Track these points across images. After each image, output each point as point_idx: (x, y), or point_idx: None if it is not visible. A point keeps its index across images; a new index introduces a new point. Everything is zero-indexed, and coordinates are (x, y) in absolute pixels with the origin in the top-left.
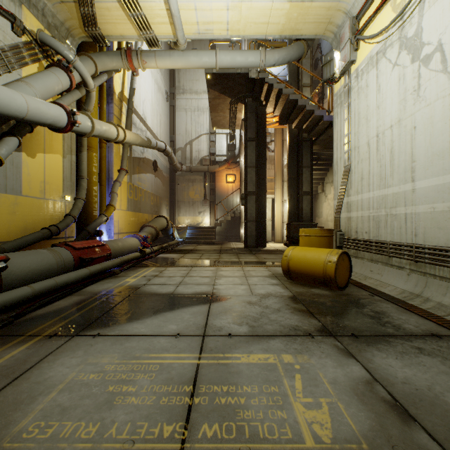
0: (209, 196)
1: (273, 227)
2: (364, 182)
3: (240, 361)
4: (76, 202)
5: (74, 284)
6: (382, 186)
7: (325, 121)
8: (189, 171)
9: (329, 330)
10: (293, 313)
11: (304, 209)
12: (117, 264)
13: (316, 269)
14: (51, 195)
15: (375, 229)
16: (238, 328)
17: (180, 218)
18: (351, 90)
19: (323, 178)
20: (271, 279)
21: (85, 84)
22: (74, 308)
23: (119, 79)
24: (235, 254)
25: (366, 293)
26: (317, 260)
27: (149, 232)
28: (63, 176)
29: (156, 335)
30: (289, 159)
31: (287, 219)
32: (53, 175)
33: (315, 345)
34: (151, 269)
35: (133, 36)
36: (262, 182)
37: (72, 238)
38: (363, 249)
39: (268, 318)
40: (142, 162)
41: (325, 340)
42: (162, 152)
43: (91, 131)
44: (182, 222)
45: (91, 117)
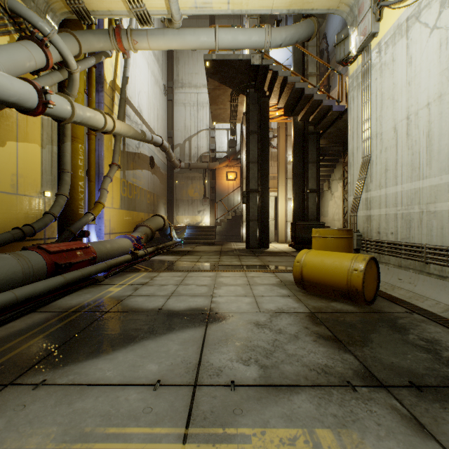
0: (209, 194)
1: (275, 227)
2: (389, 174)
3: (250, 445)
4: (58, 199)
5: (45, 295)
6: (414, 178)
7: (334, 112)
8: (188, 168)
9: (374, 374)
10: (317, 342)
11: (310, 207)
12: (102, 269)
13: (338, 279)
14: (26, 190)
15: (405, 229)
16: (243, 371)
17: (178, 217)
18: (371, 68)
19: (329, 175)
20: (280, 288)
21: (66, 64)
22: (30, 332)
23: (110, 66)
24: (237, 256)
25: (401, 309)
26: (338, 267)
27: (143, 232)
28: (42, 168)
29: (126, 383)
30: (294, 155)
31: (292, 218)
32: (28, 167)
33: (363, 407)
34: (141, 275)
35: (122, 12)
36: (265, 179)
37: (53, 239)
38: (388, 253)
39: (284, 352)
40: (137, 158)
41: (374, 396)
42: (159, 148)
43: (70, 116)
44: (181, 221)
45: (70, 99)
